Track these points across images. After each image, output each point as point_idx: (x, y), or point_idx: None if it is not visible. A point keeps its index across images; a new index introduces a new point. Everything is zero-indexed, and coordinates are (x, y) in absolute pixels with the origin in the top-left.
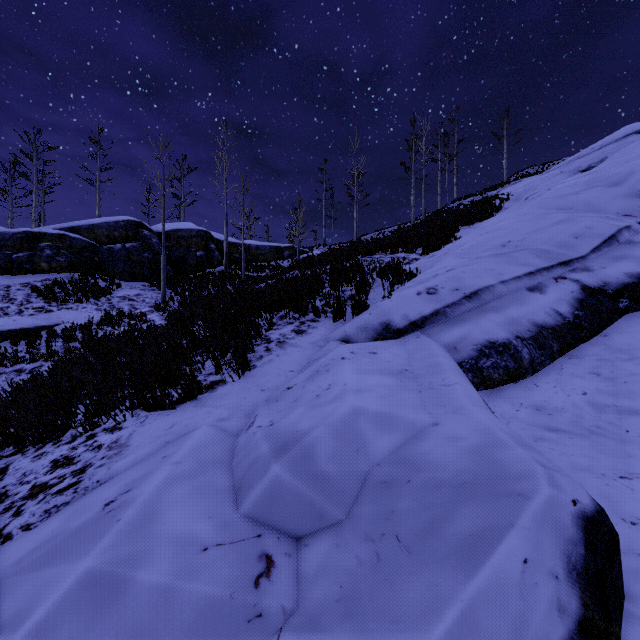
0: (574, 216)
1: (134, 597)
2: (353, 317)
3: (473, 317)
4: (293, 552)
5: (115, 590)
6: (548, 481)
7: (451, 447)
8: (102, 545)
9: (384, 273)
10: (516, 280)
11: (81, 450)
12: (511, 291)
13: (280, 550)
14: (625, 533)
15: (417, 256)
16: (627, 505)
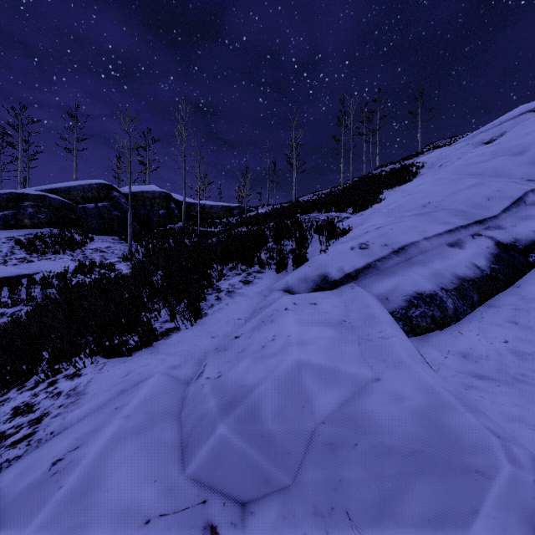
0: (485, 181)
1: None
2: (294, 269)
3: (401, 270)
4: (239, 521)
5: None
6: (507, 456)
7: (396, 407)
8: (37, 522)
9: (320, 230)
10: (438, 237)
11: (41, 397)
12: (434, 246)
13: (225, 519)
14: None
15: (348, 215)
16: None
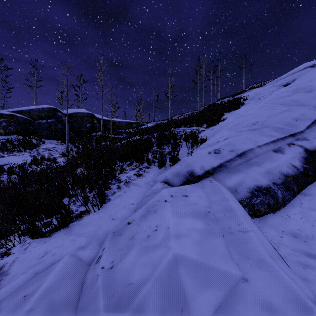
0: (292, 108)
1: None
2: (170, 166)
3: (244, 169)
4: None
5: None
6: None
7: None
8: None
9: (187, 138)
10: (266, 145)
11: None
12: (264, 152)
13: None
14: None
15: (204, 128)
16: None
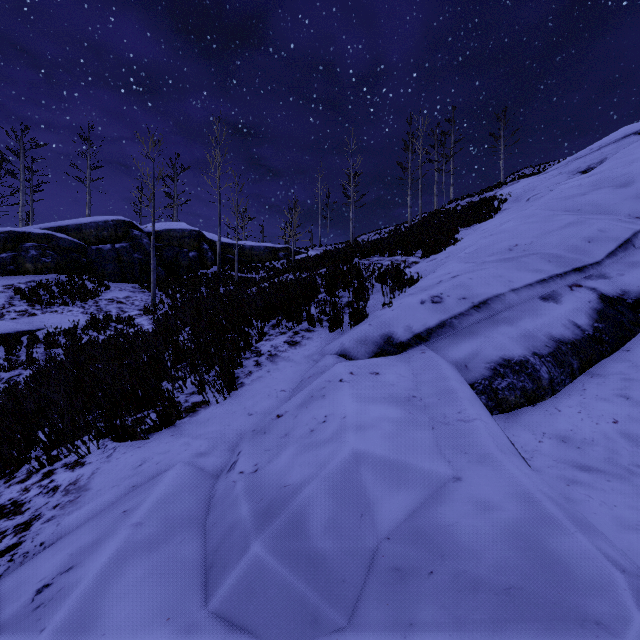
0: (584, 218)
1: None
2: (351, 327)
3: (483, 330)
4: None
5: None
6: (637, 601)
7: (483, 520)
8: None
9: (383, 278)
10: (528, 288)
11: (33, 493)
12: (523, 300)
13: None
14: None
15: (417, 259)
16: None
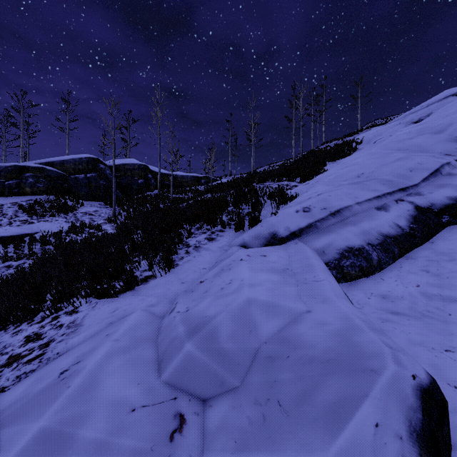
0: (409, 155)
1: (76, 450)
2: (249, 228)
3: (336, 229)
4: (200, 411)
5: (62, 445)
6: (393, 360)
7: (320, 330)
8: (54, 408)
9: (272, 196)
10: (368, 202)
11: (47, 328)
12: (364, 210)
13: (190, 410)
14: (450, 395)
15: (296, 183)
16: (451, 372)
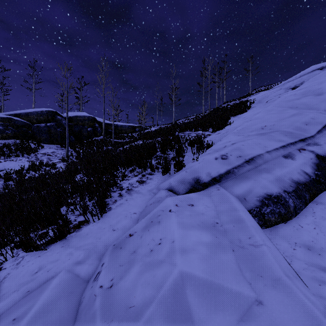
0: (302, 111)
1: None
2: (175, 172)
3: (252, 175)
4: None
5: None
6: None
7: None
8: None
9: (192, 143)
10: (276, 150)
11: None
12: (273, 158)
13: None
14: None
15: (209, 133)
16: None
